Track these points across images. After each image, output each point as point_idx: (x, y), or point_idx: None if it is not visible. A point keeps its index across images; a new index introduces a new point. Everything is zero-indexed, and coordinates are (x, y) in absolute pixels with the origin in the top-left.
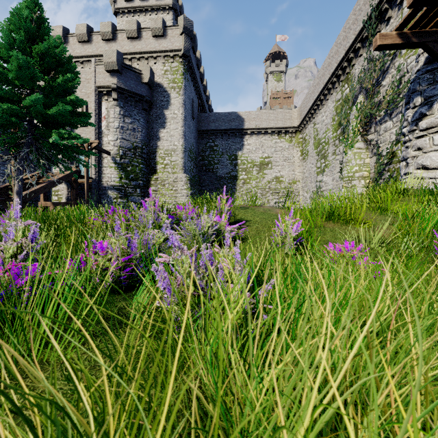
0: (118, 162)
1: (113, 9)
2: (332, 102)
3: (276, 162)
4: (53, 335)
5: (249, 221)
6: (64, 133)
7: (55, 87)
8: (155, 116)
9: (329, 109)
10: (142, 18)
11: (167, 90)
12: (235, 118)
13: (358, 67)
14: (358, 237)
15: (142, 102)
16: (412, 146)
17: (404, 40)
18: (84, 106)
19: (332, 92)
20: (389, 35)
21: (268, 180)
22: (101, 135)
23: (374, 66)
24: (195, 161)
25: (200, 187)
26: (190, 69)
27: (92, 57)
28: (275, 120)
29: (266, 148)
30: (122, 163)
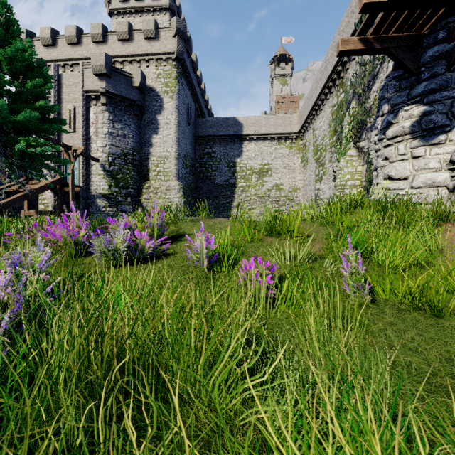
0: (107, 169)
1: (108, 9)
2: (329, 108)
3: (276, 169)
4: None
5: (189, 235)
6: (32, 140)
7: (24, 93)
8: (148, 121)
9: (326, 114)
10: (137, 19)
11: (160, 95)
12: (234, 124)
13: (352, 71)
14: (290, 252)
15: (133, 107)
16: (381, 156)
17: (366, 45)
18: (72, 111)
19: (329, 97)
20: (351, 41)
21: (268, 188)
22: (89, 141)
23: (364, 71)
24: (191, 168)
25: (197, 195)
26: (185, 72)
27: (81, 59)
28: (275, 125)
29: (266, 155)
30: (112, 171)
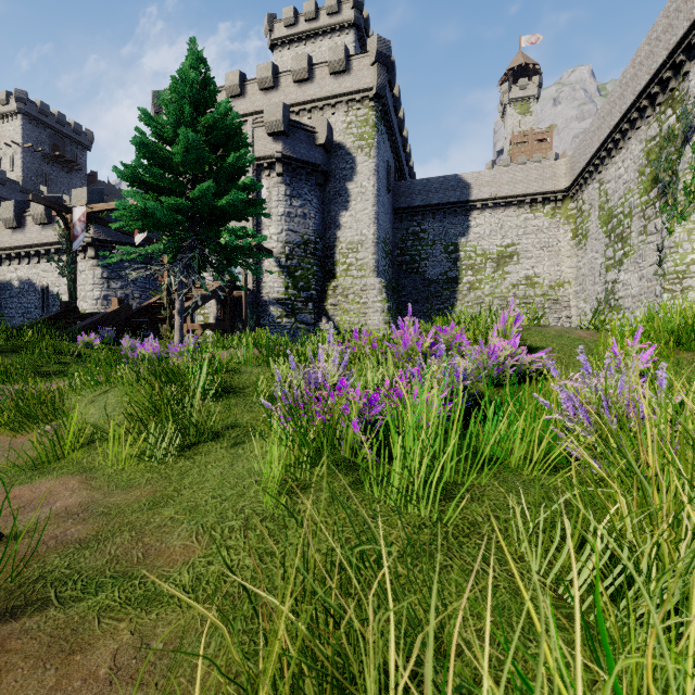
0: (283, 265)
1: (269, 41)
2: (638, 143)
3: (527, 252)
4: (462, 459)
5: (541, 348)
6: (237, 230)
7: (225, 169)
8: (334, 192)
9: (632, 155)
10: (309, 47)
11: (351, 152)
12: (455, 185)
13: None
14: None
15: (315, 174)
16: None
17: None
18: None
19: (640, 125)
20: None
21: (512, 282)
22: (260, 227)
23: None
24: (390, 258)
25: (399, 297)
26: (385, 115)
27: (245, 116)
28: (525, 181)
29: (509, 230)
30: (289, 266)
